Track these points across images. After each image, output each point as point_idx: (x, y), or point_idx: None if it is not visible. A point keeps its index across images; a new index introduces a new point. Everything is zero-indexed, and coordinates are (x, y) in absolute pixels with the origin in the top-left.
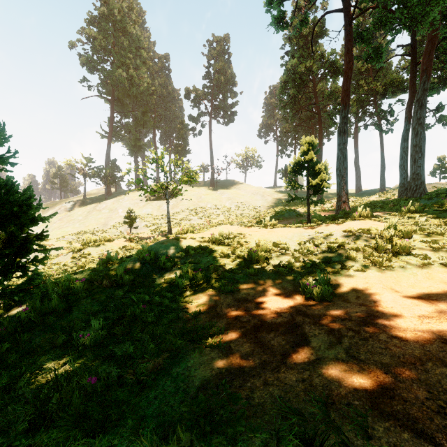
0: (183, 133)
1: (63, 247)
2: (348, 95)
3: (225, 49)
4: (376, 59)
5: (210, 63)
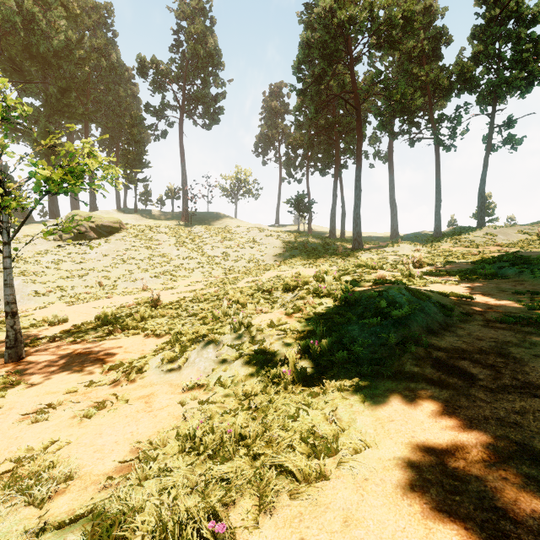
0: (135, 131)
1: None
2: None
3: (206, 9)
4: None
5: (181, 26)
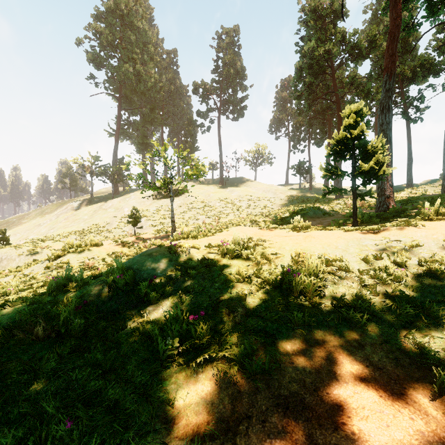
0: (191, 129)
1: (59, 249)
2: (394, 61)
3: (235, 41)
4: (432, 13)
5: (219, 56)
